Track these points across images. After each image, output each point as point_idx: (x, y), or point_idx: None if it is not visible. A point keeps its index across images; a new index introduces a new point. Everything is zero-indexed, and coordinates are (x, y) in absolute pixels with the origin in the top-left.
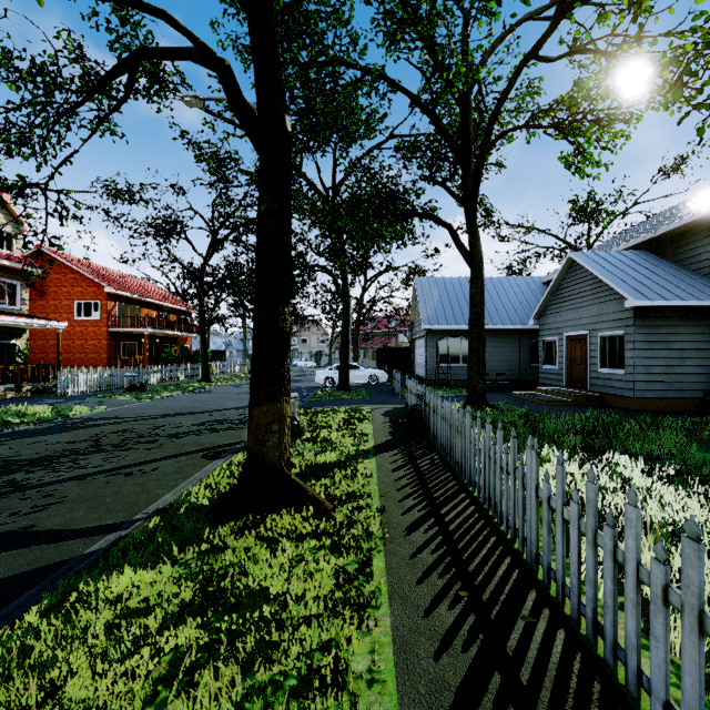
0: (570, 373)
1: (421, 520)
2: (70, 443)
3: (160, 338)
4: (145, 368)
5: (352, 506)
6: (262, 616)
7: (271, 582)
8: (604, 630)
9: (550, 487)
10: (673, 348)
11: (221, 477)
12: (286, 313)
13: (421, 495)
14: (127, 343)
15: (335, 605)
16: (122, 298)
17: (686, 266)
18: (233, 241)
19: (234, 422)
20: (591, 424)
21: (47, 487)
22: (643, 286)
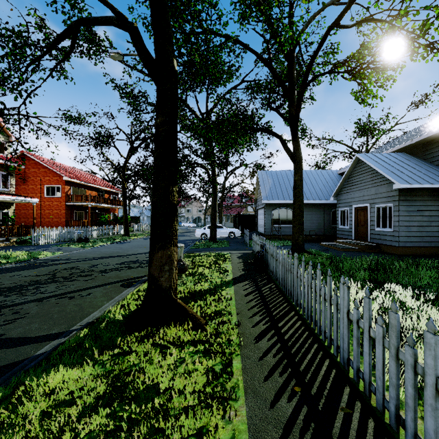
0: (357, 231)
1: (265, 332)
2: (36, 276)
3: (98, 209)
4: (89, 228)
5: (218, 321)
6: (153, 406)
7: (161, 379)
8: (405, 423)
9: (359, 313)
10: (424, 215)
11: (132, 300)
12: (174, 191)
13: (264, 313)
14: (77, 212)
15: (206, 397)
16: (74, 184)
17: (431, 163)
18: (144, 148)
19: (143, 262)
20: (373, 264)
21: (16, 306)
22: (405, 175)
